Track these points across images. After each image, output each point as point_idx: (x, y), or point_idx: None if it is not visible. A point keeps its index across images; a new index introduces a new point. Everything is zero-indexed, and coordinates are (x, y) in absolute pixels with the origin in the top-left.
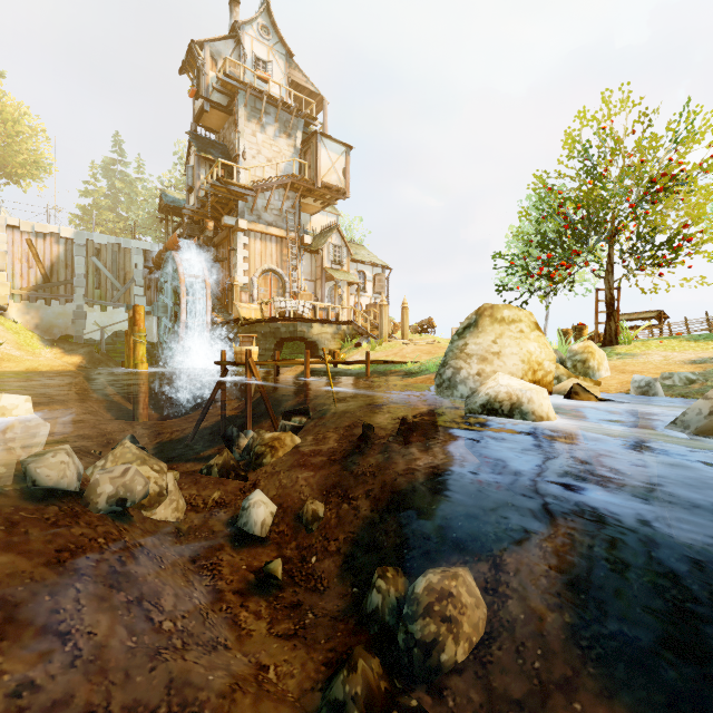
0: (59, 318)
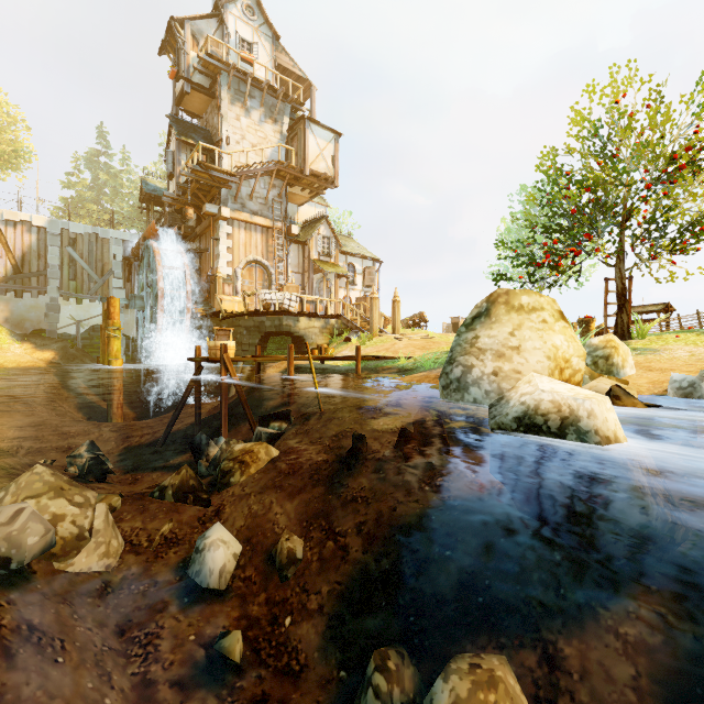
0: (31, 311)
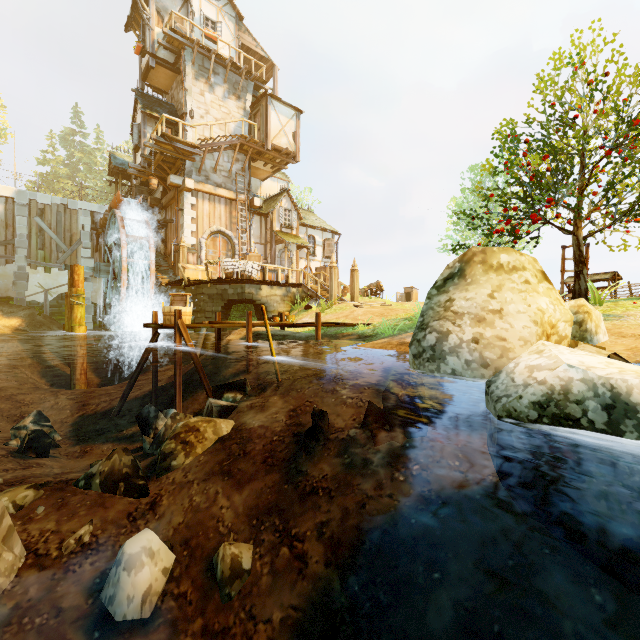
0: None
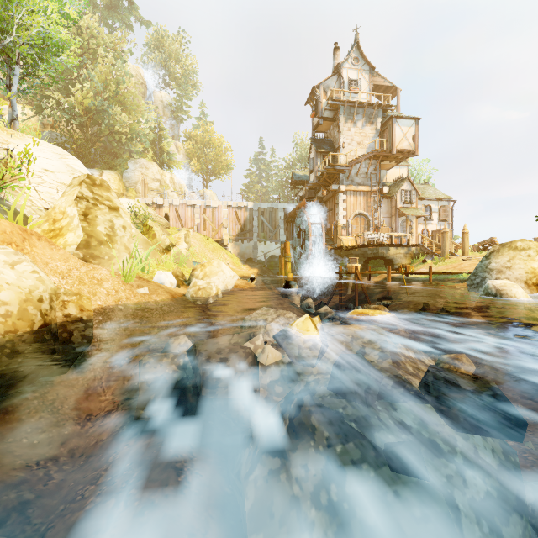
0: (247, 249)
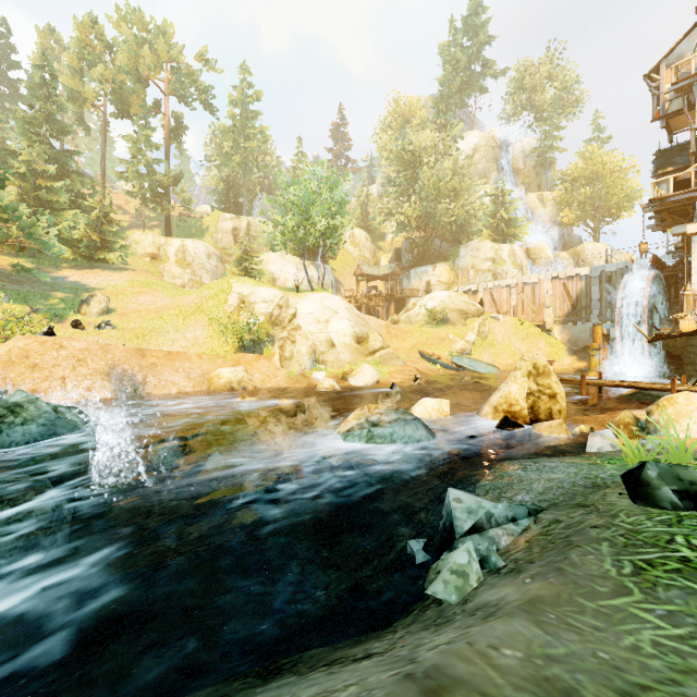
0: (581, 333)
